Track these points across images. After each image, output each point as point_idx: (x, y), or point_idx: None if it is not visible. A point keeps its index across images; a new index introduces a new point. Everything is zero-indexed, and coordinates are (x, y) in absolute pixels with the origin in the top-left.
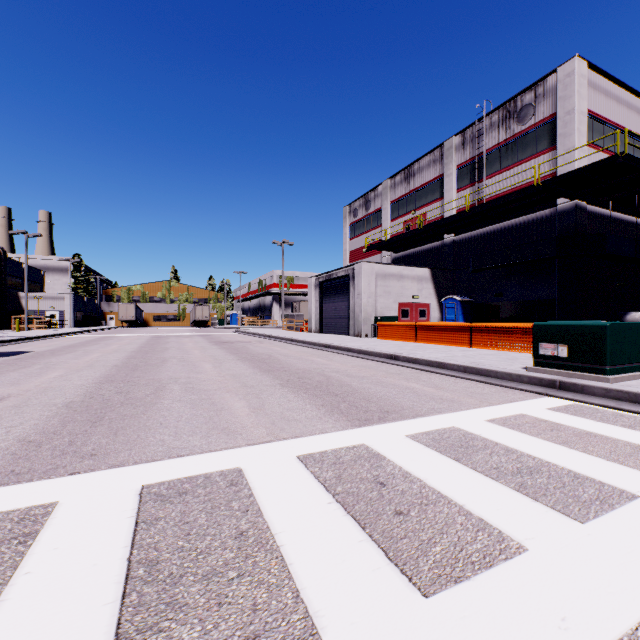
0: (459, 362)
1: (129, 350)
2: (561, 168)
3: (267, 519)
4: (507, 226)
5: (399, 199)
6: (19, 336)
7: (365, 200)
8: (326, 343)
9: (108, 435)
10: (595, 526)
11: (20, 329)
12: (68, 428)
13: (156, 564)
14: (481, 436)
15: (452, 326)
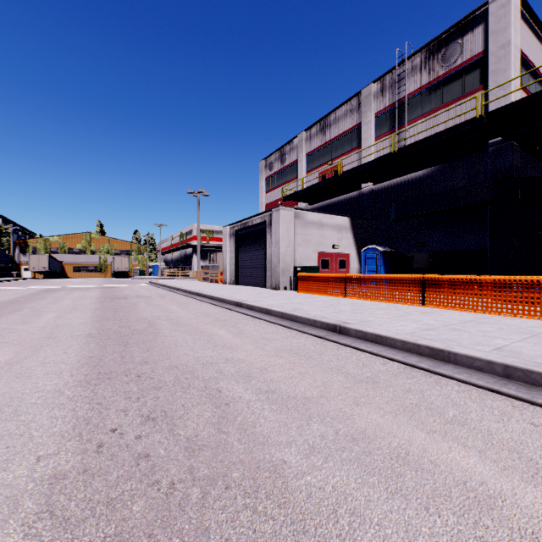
0: (482, 352)
1: None
2: (494, 107)
3: None
4: (430, 173)
5: (315, 151)
6: None
7: (281, 153)
8: (237, 300)
9: None
10: None
11: None
12: None
13: None
14: None
15: (395, 278)
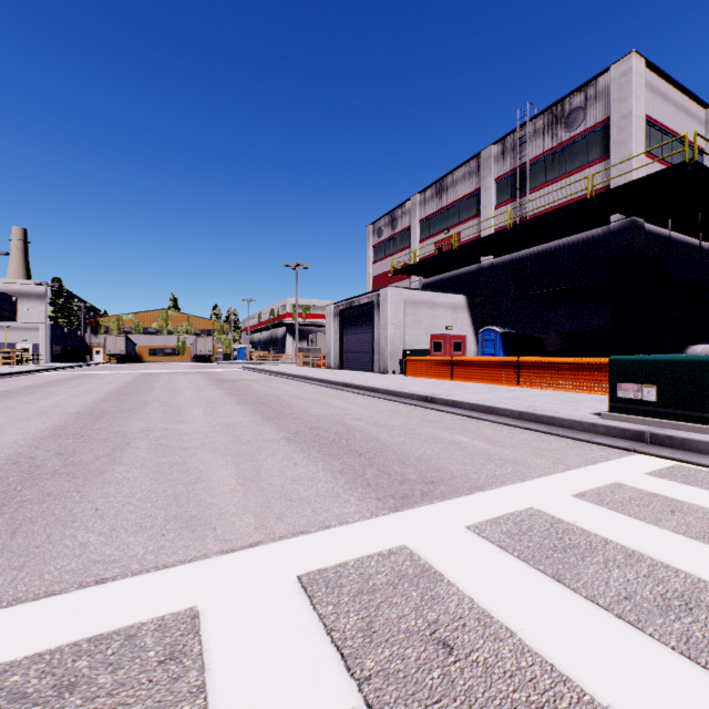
0: (512, 406)
1: (105, 391)
2: (616, 180)
3: None
4: (553, 247)
5: (430, 217)
6: None
7: (391, 218)
8: (347, 382)
9: None
10: None
11: None
12: None
13: None
14: (577, 526)
15: (495, 361)
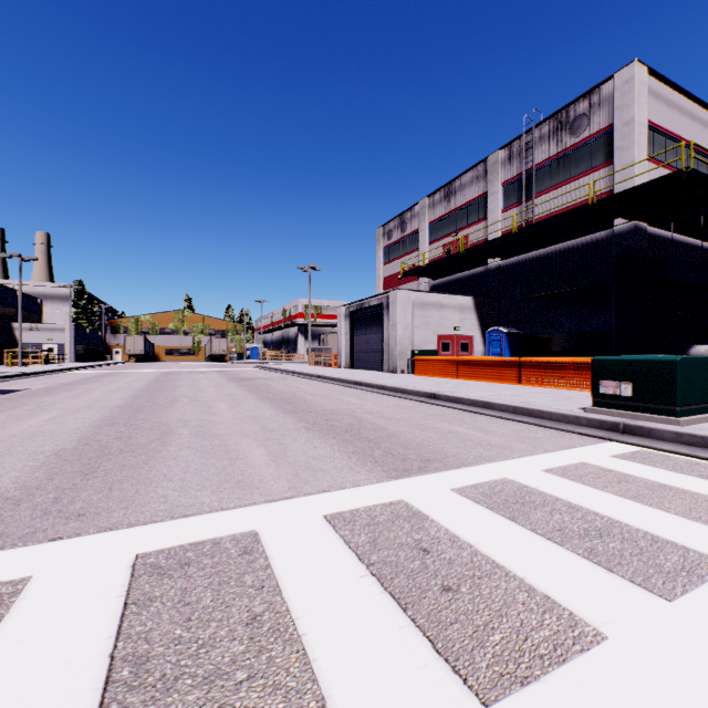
0: (508, 402)
1: (135, 388)
2: (618, 185)
3: (287, 598)
4: (558, 250)
5: (438, 220)
6: (11, 372)
7: (401, 221)
8: (357, 380)
9: (101, 490)
10: (685, 605)
11: (14, 364)
12: (55, 481)
13: (145, 662)
14: (538, 489)
15: (498, 361)
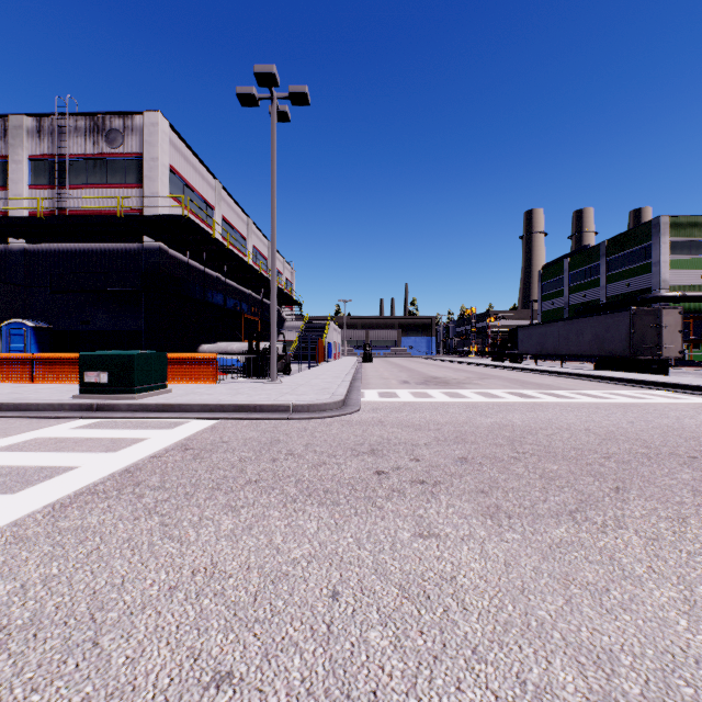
0: None
1: None
2: (148, 208)
3: None
4: (96, 249)
5: None
6: None
7: None
8: None
9: None
10: (24, 492)
11: None
12: None
13: None
14: None
15: (6, 358)
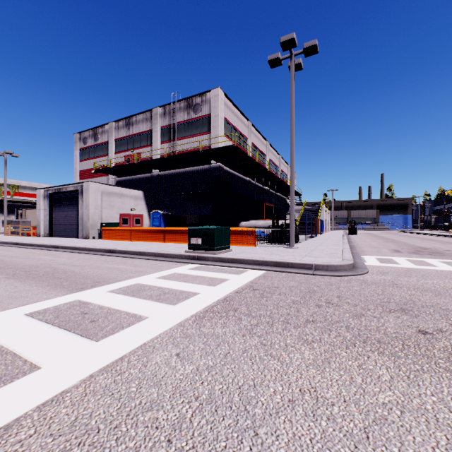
0: (153, 251)
1: None
2: (213, 144)
3: (1, 344)
4: (188, 171)
5: (122, 139)
6: None
7: (94, 133)
8: (55, 244)
9: None
10: (179, 305)
11: None
12: None
13: None
14: (150, 285)
15: (154, 230)
